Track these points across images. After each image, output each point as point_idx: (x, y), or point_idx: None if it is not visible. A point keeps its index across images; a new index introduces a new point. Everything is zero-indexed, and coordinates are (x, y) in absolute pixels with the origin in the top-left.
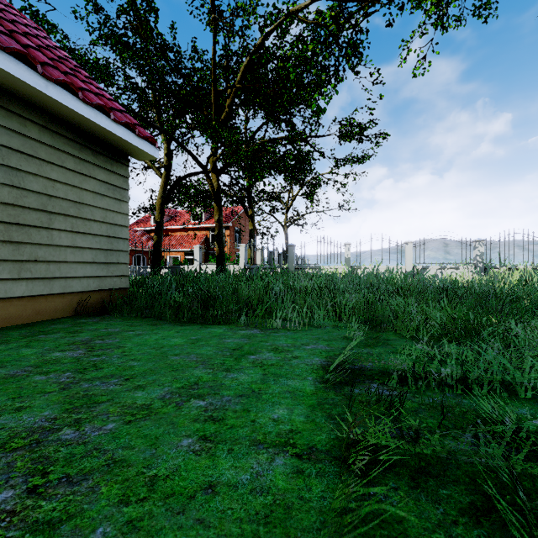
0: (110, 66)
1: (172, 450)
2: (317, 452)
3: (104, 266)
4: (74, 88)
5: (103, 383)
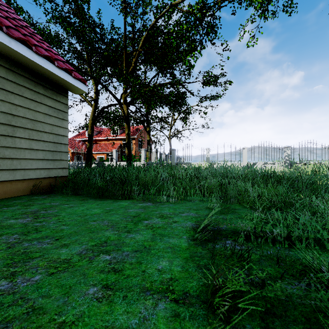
0: (59, 37)
1: (80, 297)
2: (190, 297)
3: (51, 161)
4: (29, 44)
5: (39, 243)
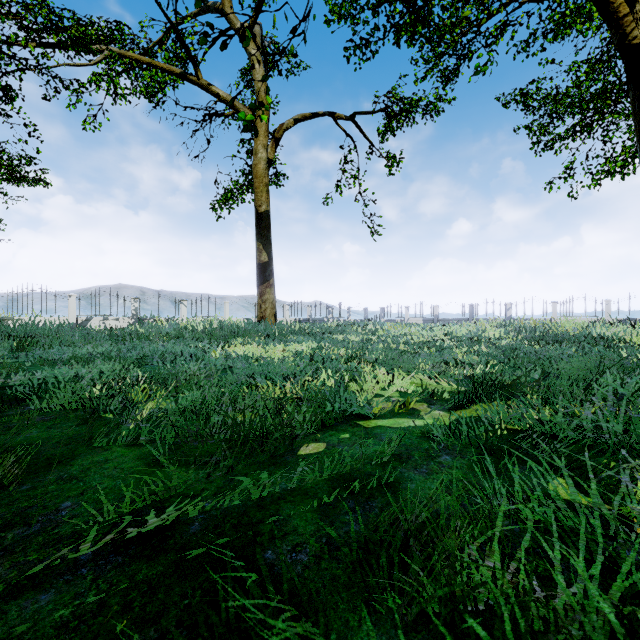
0: None
1: None
2: None
3: None
4: None
5: None
